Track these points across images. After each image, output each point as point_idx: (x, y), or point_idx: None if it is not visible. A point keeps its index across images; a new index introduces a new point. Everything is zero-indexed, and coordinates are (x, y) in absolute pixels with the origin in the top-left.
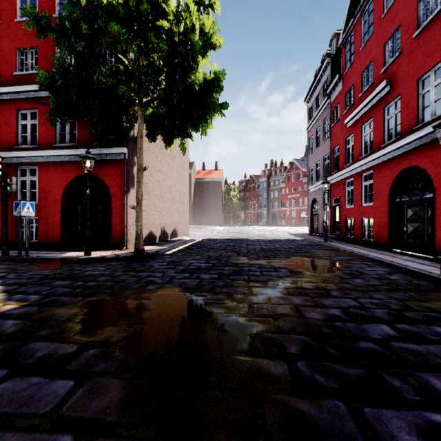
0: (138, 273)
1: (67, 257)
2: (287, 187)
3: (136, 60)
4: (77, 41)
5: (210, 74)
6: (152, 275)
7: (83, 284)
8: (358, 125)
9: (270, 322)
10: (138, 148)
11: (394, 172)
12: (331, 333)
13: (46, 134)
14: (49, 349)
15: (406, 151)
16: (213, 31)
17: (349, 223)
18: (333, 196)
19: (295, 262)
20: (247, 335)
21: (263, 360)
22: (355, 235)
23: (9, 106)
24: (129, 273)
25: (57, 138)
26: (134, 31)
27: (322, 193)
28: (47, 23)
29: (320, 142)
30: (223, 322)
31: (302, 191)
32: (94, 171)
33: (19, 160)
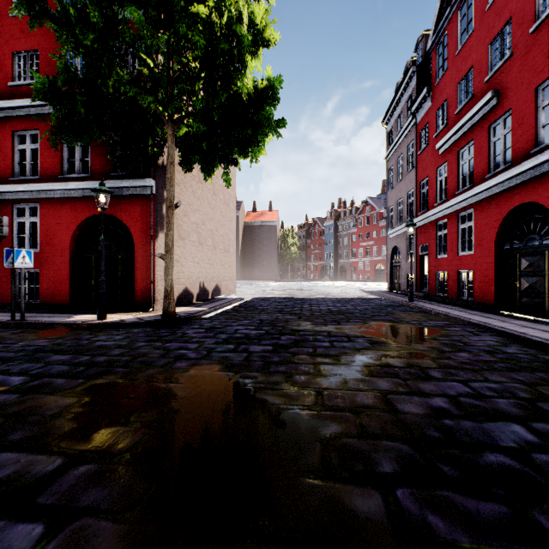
0: (165, 344)
1: (75, 321)
2: (359, 232)
3: (166, 65)
4: (84, 33)
5: (262, 81)
6: (184, 347)
7: (88, 360)
8: (454, 151)
9: (348, 418)
10: (168, 178)
11: (503, 211)
12: (439, 437)
13: (50, 162)
14: (19, 464)
15: (520, 183)
16: (267, 23)
17: (441, 277)
18: (419, 243)
19: (374, 329)
20: (316, 442)
21: (343, 486)
22: (450, 293)
23: (3, 126)
24: (153, 343)
25: (64, 168)
26: (160, 20)
27: (406, 240)
28: (42, 8)
29: (402, 175)
30: (281, 419)
31: (379, 238)
32: (112, 210)
33: (15, 196)
